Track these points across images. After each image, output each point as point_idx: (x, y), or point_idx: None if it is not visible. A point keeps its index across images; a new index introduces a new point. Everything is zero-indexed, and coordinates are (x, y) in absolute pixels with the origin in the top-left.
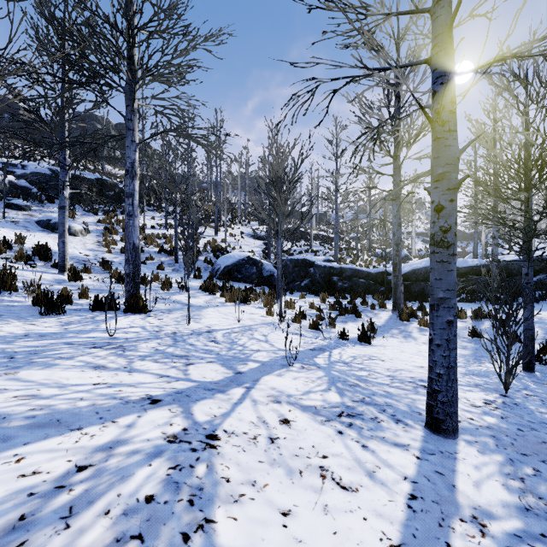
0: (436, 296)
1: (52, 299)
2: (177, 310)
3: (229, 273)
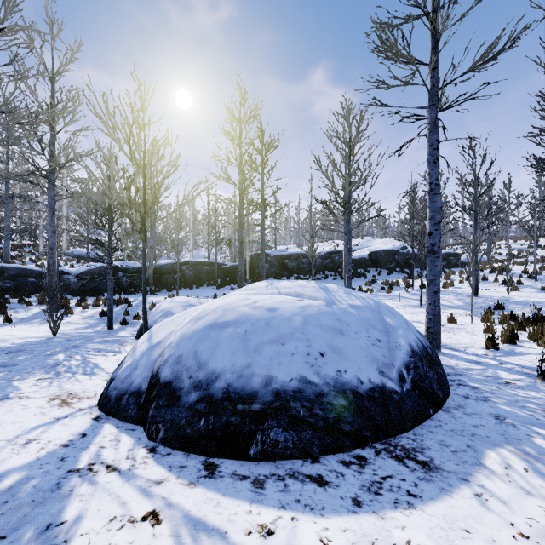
0: None
1: None
2: None
3: None
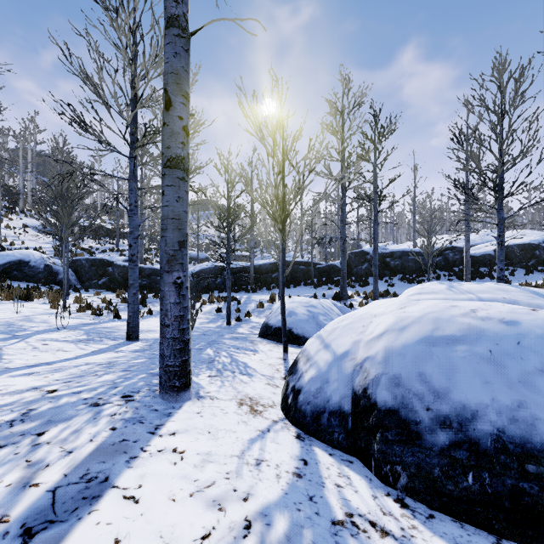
0: (130, 283)
1: None
2: None
3: (6, 272)
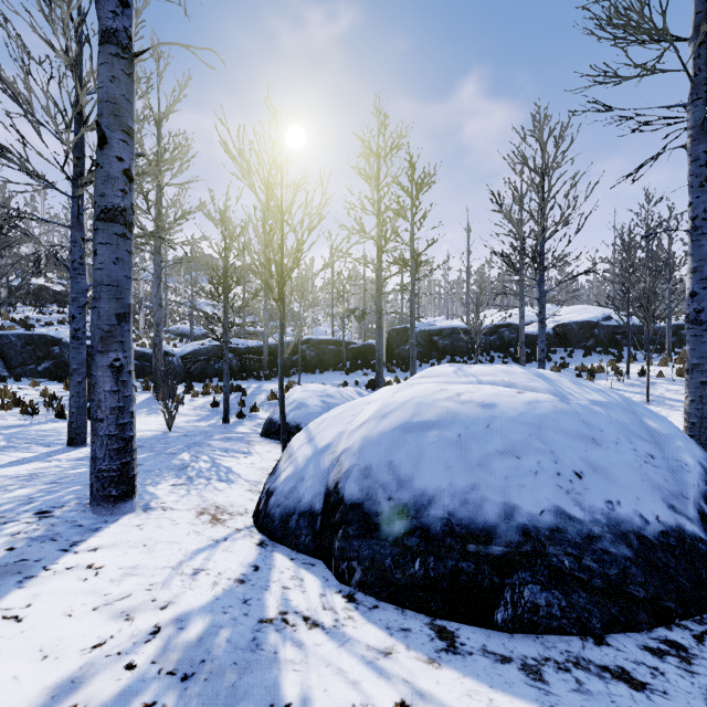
0: (72, 367)
1: None
2: None
3: None
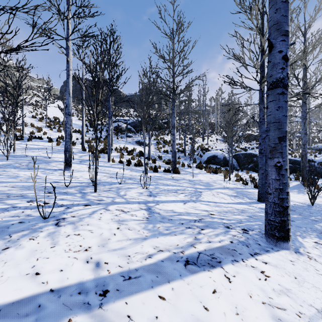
0: (259, 166)
1: (155, 168)
2: (188, 174)
3: (209, 161)
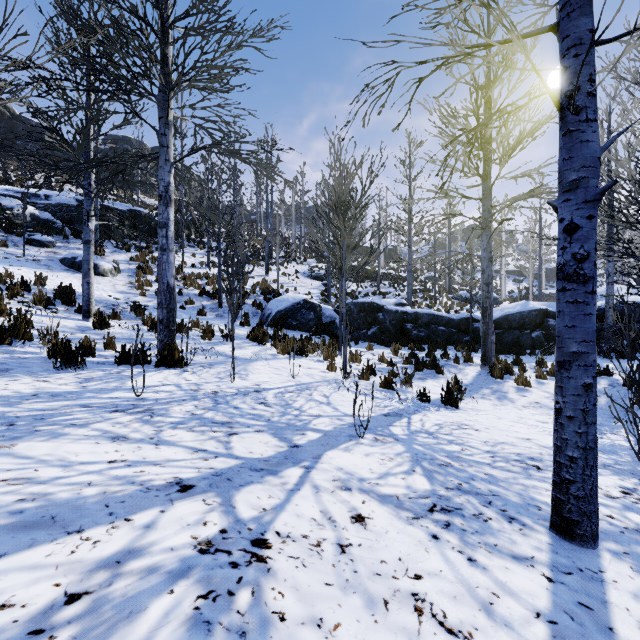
0: (567, 349)
1: (70, 350)
2: (219, 364)
3: (282, 320)
